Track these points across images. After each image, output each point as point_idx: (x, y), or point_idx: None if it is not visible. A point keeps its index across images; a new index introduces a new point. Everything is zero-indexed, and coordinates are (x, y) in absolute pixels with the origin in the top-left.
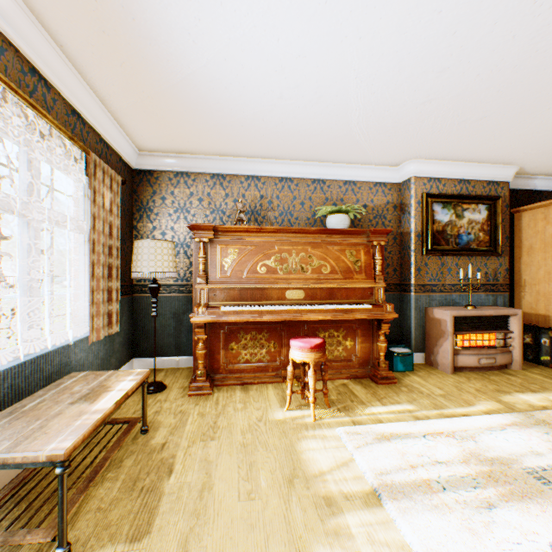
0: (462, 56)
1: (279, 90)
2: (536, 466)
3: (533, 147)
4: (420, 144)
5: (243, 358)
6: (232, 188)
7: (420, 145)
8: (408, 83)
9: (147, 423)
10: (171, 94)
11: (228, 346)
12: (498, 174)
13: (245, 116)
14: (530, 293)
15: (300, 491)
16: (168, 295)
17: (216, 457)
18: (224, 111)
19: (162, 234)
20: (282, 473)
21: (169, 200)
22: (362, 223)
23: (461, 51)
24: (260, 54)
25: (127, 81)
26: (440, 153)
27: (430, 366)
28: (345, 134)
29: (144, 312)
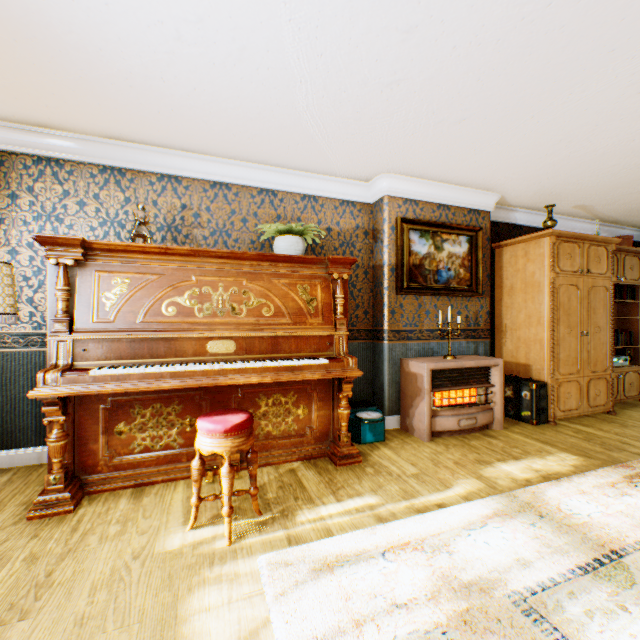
0: (434, 8)
1: (171, 21)
2: (525, 587)
3: (515, 171)
4: (392, 151)
5: (140, 445)
6: (136, 190)
7: (392, 152)
8: (366, 44)
9: None
10: None
11: (115, 428)
12: (480, 202)
13: (130, 68)
14: (511, 340)
15: None
16: (23, 350)
17: None
18: (89, 51)
19: (11, 252)
20: None
21: (24, 200)
22: (326, 252)
23: None
24: None
25: None
26: (416, 168)
27: (406, 431)
28: (293, 122)
29: None
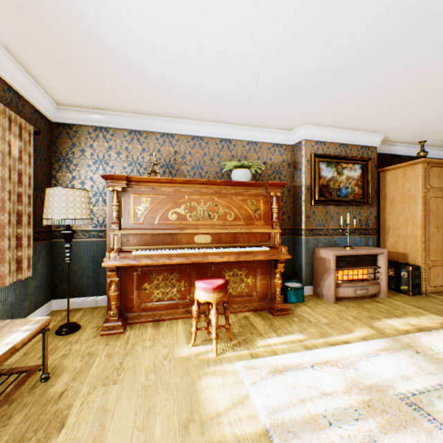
0: (345, 28)
1: (183, 49)
2: (407, 391)
3: (396, 119)
4: (309, 111)
5: (156, 297)
6: (148, 143)
7: (309, 112)
8: (299, 52)
9: (51, 368)
10: (78, 46)
11: (142, 286)
12: (369, 140)
13: (155, 75)
14: (393, 236)
15: (194, 438)
16: (87, 240)
17: (115, 404)
18: (134, 68)
19: (81, 183)
20: (179, 418)
21: (88, 152)
22: (263, 178)
23: (343, 23)
24: (162, 9)
25: (28, 27)
26: (325, 121)
27: (317, 296)
28: (247, 98)
29: (63, 256)
